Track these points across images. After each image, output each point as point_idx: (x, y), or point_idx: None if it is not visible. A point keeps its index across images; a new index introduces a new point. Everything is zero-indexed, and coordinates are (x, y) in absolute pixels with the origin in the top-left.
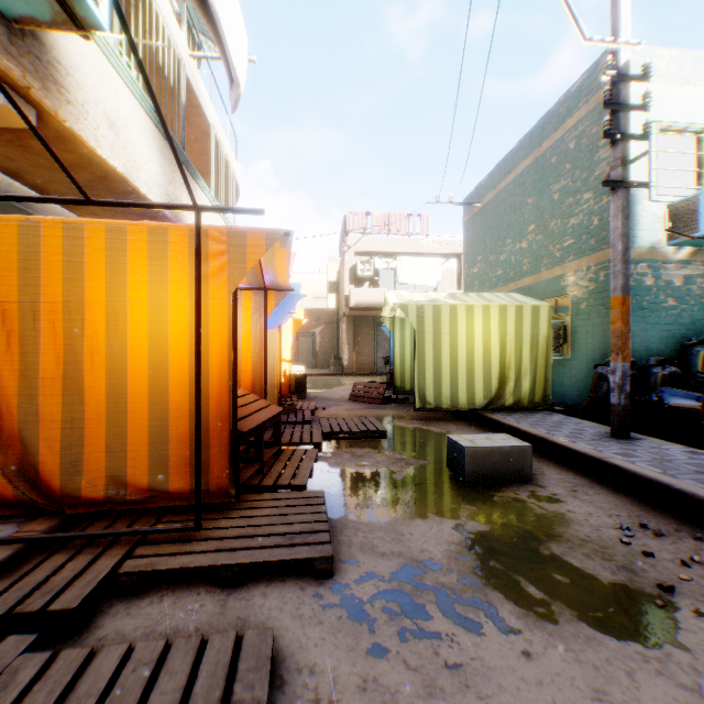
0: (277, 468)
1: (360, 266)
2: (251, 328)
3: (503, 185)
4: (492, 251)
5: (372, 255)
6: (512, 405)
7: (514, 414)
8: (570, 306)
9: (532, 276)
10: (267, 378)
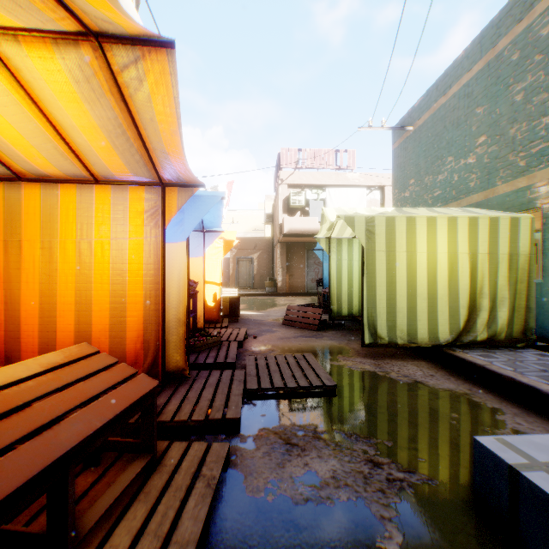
0: (122, 535)
1: (292, 197)
2: (142, 240)
3: (441, 102)
4: (427, 172)
5: (303, 187)
6: (483, 340)
7: (494, 354)
8: (541, 221)
9: (482, 192)
10: (170, 311)
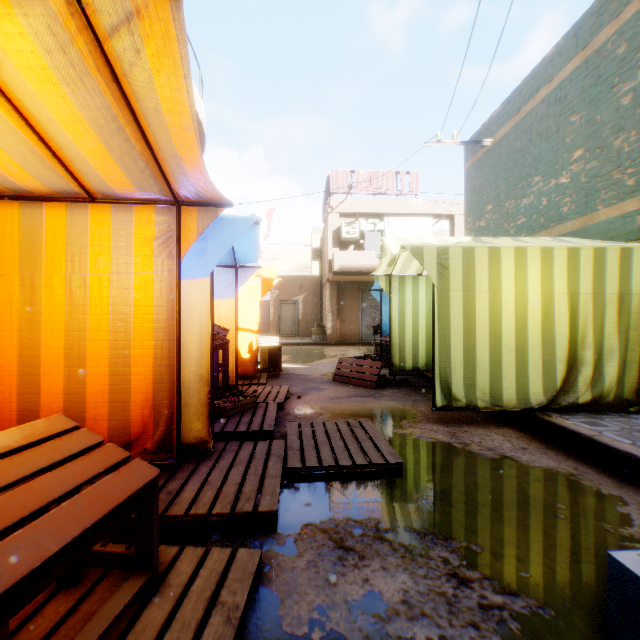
0: None
1: (344, 228)
2: (151, 275)
3: (526, 110)
4: (508, 196)
5: (357, 216)
6: (586, 402)
7: (601, 420)
8: None
9: (579, 218)
10: (189, 367)
